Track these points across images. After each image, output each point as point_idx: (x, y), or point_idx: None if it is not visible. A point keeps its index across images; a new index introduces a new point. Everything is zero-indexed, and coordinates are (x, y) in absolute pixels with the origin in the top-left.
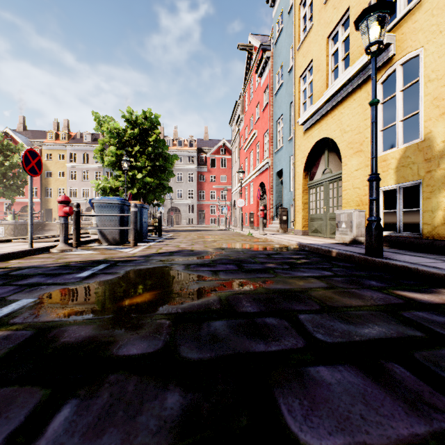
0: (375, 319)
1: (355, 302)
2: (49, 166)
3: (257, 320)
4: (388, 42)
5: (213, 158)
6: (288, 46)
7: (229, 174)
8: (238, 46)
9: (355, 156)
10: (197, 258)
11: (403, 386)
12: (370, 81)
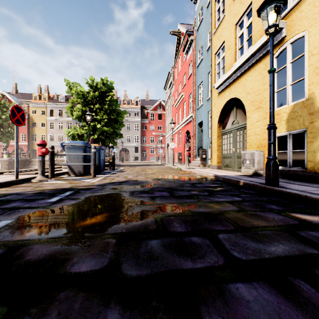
0: (278, 238)
1: (261, 223)
2: (34, 119)
3: (185, 239)
4: (281, 26)
5: (152, 113)
6: (207, 32)
7: (164, 124)
8: (170, 32)
9: (256, 111)
10: (140, 186)
11: (311, 303)
12: (268, 56)
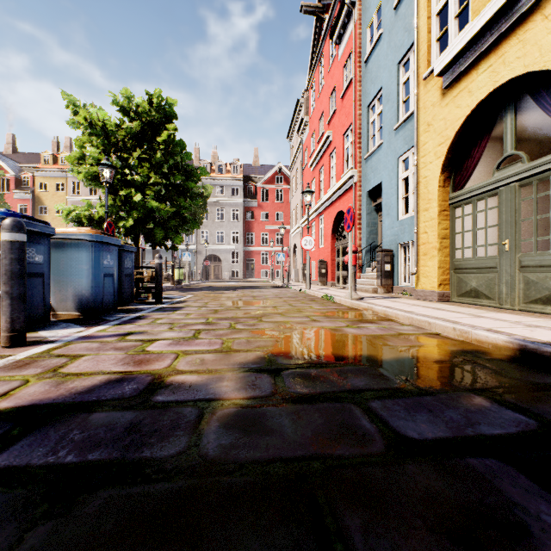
0: None
1: None
2: (44, 199)
3: None
4: None
5: (265, 188)
6: None
7: (287, 210)
8: (301, 8)
9: None
10: None
11: None
12: None
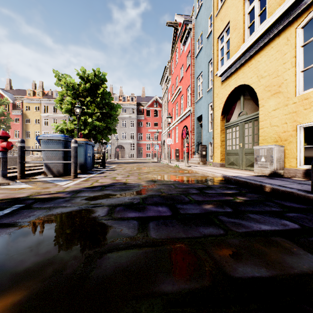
0: None
1: None
2: (28, 115)
3: None
4: None
5: (148, 109)
6: (207, 17)
7: (160, 121)
8: (166, 23)
9: (273, 98)
10: (127, 194)
11: None
12: (290, 27)
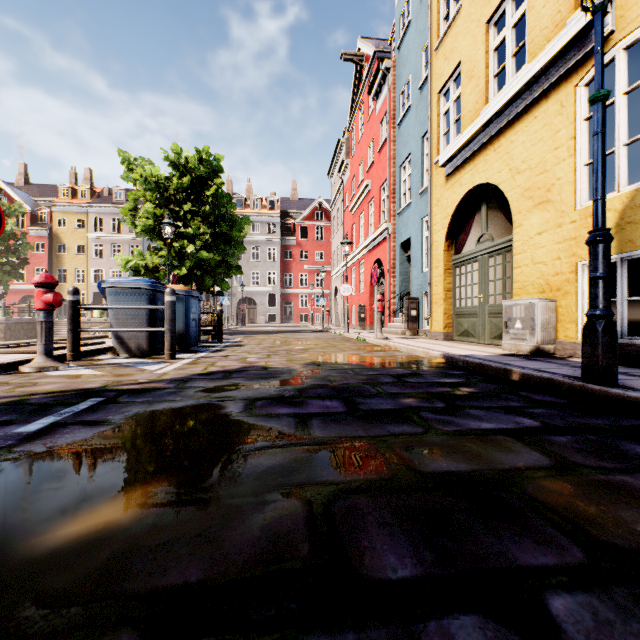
0: None
1: None
2: (63, 237)
3: (427, 631)
4: None
5: (304, 225)
6: (420, 49)
7: (328, 249)
8: (341, 56)
9: (537, 211)
10: (272, 384)
11: None
12: (566, 83)
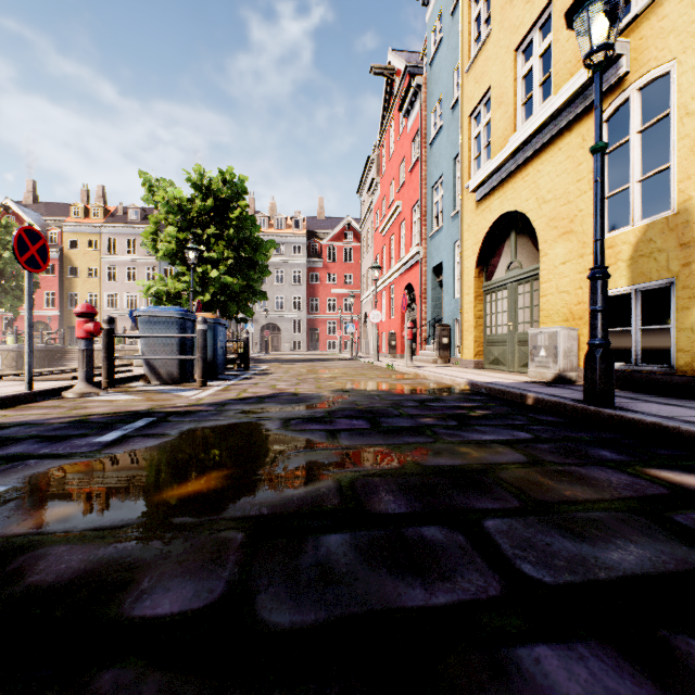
0: (625, 529)
1: (582, 492)
2: (74, 259)
3: (407, 531)
4: (617, 52)
5: (331, 246)
6: (452, 68)
7: (358, 271)
8: (371, 70)
9: (561, 241)
10: (304, 407)
11: None
12: (587, 118)
